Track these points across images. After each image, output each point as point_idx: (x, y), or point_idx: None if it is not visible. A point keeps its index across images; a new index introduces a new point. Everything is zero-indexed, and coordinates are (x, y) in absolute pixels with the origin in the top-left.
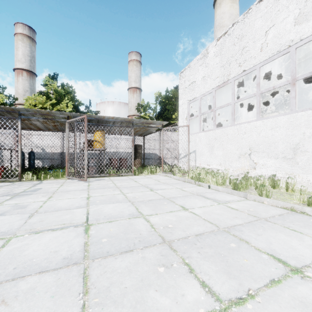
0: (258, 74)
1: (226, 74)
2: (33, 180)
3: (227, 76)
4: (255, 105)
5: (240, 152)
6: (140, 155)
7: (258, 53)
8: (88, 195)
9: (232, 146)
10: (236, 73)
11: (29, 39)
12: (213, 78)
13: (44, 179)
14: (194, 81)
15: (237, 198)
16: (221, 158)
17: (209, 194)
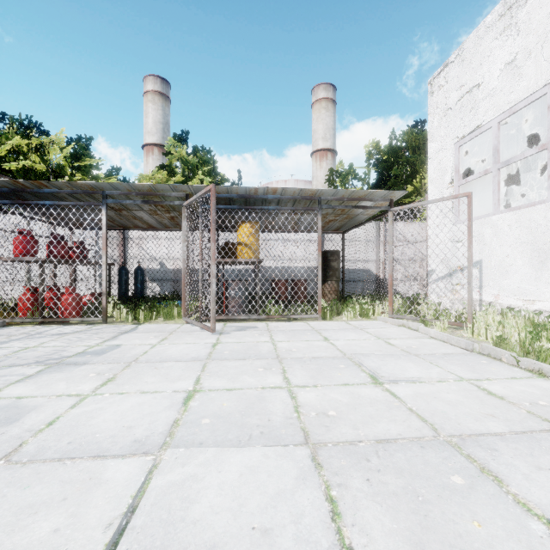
0: None
1: None
2: (128, 322)
3: None
4: None
5: None
6: (335, 273)
7: None
8: (195, 384)
9: None
10: None
11: (162, 97)
12: (549, 53)
13: (145, 321)
14: (475, 85)
15: None
16: None
17: None
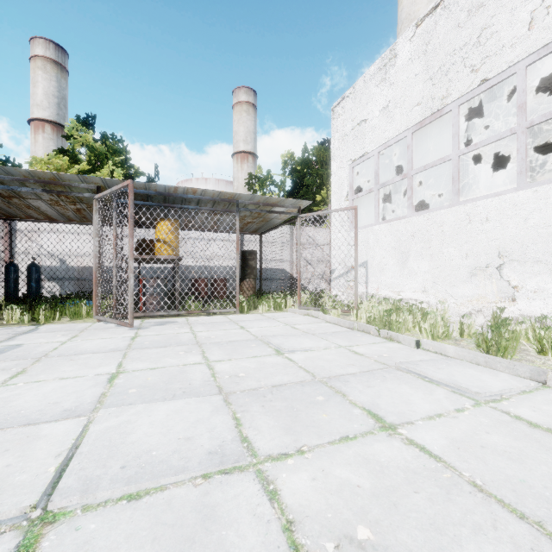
0: (522, 83)
1: (439, 94)
2: (23, 324)
3: (442, 98)
4: (481, 174)
5: (473, 263)
6: (252, 271)
7: (523, 34)
8: (118, 368)
9: (454, 250)
10: (463, 89)
11: (57, 66)
12: (408, 107)
13: (47, 322)
14: (363, 120)
15: (515, 383)
16: (425, 277)
17: (431, 368)
